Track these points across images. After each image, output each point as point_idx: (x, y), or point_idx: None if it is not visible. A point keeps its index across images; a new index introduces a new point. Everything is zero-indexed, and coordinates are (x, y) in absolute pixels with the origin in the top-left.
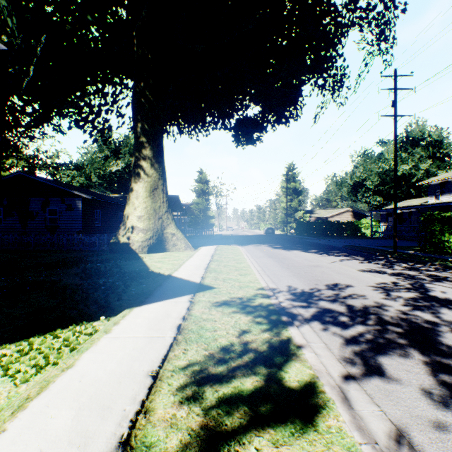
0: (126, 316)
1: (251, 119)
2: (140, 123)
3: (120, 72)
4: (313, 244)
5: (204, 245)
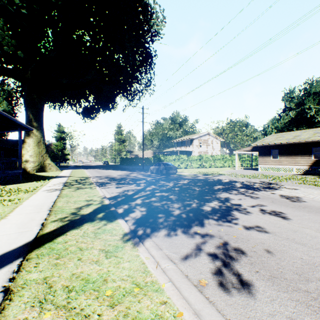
0: (53, 179)
1: (91, 106)
2: (31, 110)
3: (15, 79)
4: (122, 168)
5: (65, 169)
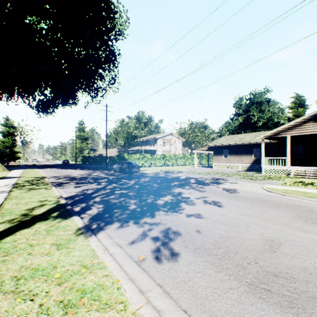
0: None
1: (48, 100)
2: None
3: None
4: (84, 167)
5: (15, 169)
